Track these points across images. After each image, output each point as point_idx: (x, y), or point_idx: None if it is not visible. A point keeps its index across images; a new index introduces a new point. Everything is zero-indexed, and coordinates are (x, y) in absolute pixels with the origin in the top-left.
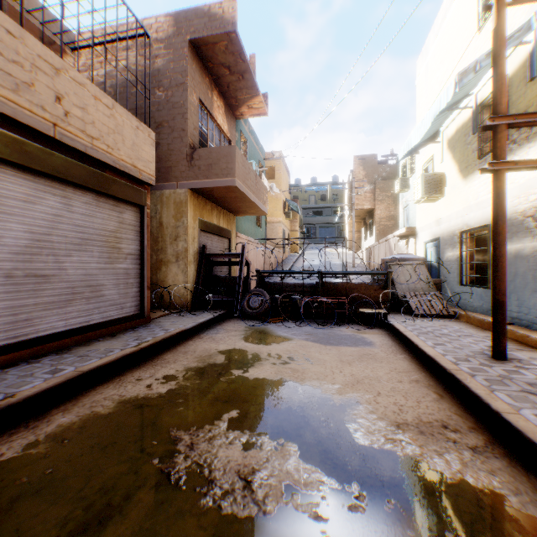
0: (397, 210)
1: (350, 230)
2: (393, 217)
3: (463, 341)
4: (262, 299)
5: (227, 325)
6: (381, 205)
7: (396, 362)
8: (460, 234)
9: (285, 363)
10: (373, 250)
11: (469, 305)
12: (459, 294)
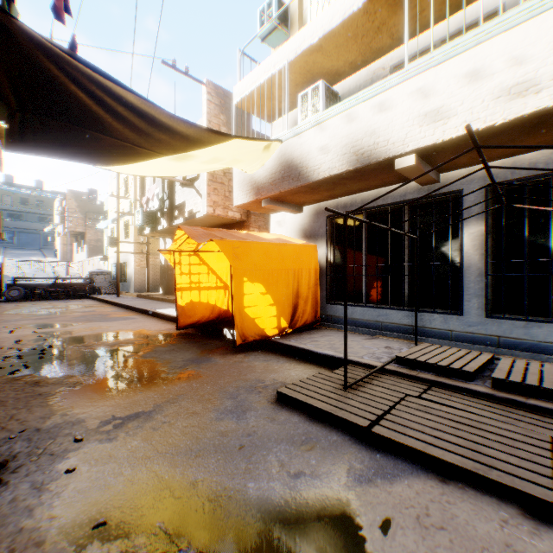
0: (104, 235)
1: (63, 243)
2: (101, 240)
3: (114, 297)
4: (21, 292)
5: (5, 303)
6: (92, 230)
7: (92, 302)
8: (121, 263)
9: (55, 304)
10: (85, 264)
11: (124, 289)
12: (121, 286)
